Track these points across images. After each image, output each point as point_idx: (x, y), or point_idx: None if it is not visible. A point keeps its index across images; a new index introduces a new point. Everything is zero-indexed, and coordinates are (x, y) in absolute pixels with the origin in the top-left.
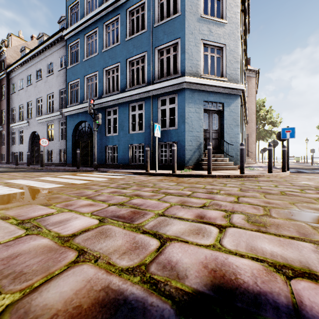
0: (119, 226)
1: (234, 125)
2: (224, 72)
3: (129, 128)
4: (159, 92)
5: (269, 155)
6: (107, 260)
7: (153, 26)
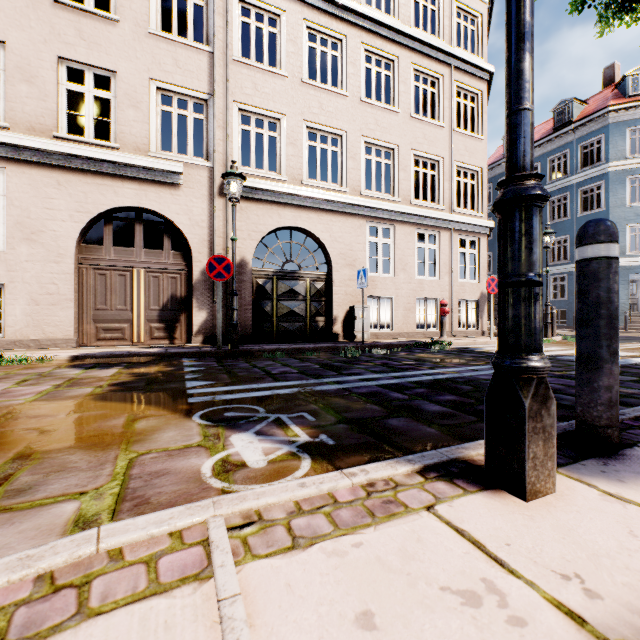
0: None
1: None
2: None
3: (550, 296)
4: None
5: None
6: None
7: (576, 216)
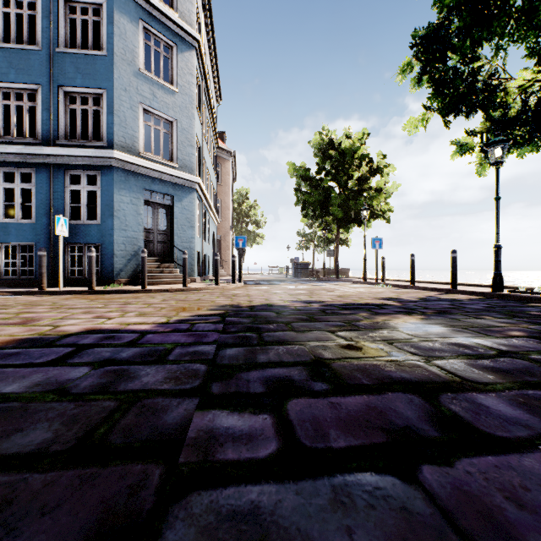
0: (12, 327)
1: (187, 226)
2: (174, 154)
3: None
4: (67, 162)
5: (216, 265)
6: (10, 335)
7: (56, 49)
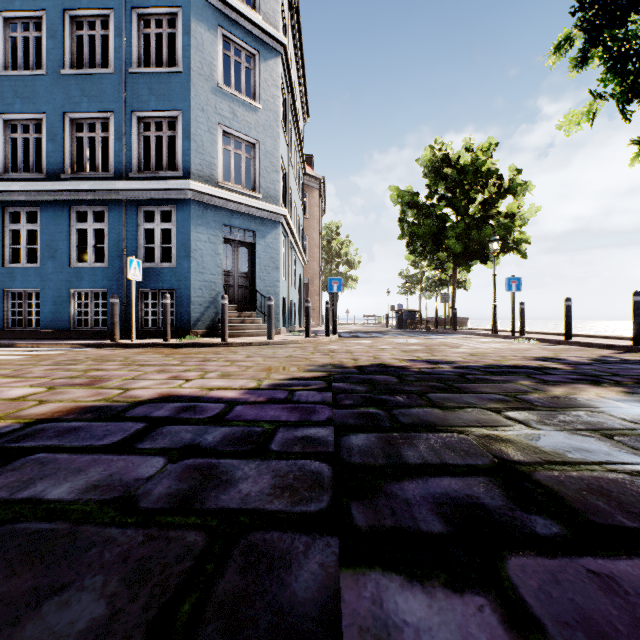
0: (78, 388)
1: (272, 267)
2: (256, 183)
3: (72, 255)
4: (140, 197)
5: (307, 314)
6: (73, 400)
7: (129, 70)
